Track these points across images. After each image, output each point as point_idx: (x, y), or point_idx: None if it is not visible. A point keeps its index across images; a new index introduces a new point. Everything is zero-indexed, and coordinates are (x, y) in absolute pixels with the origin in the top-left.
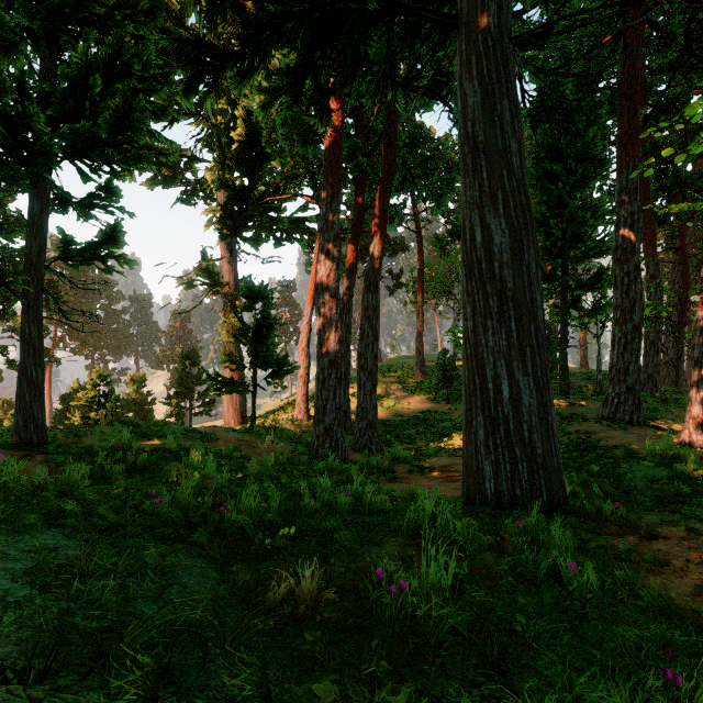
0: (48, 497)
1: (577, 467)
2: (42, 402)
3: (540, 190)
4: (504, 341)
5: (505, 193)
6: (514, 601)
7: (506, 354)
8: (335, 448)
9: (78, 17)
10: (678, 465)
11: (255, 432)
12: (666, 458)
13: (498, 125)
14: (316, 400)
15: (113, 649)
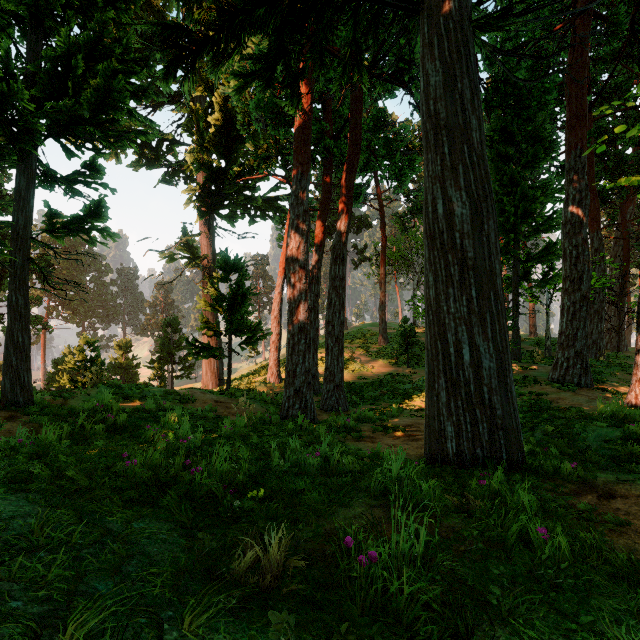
0: (20, 459)
1: (531, 427)
2: (28, 366)
3: (494, 170)
4: (465, 307)
5: (466, 167)
6: (485, 568)
7: (467, 320)
8: (304, 409)
9: (62, 2)
10: (630, 425)
11: (230, 393)
12: (617, 419)
13: (458, 103)
14: (287, 364)
15: (54, 639)
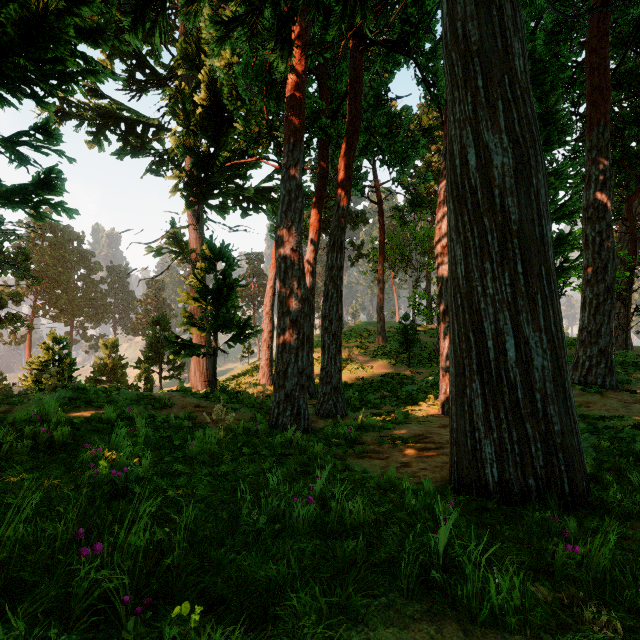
0: None
1: None
2: None
3: None
4: (508, 287)
5: (507, 103)
6: None
7: (511, 303)
8: (297, 416)
9: None
10: None
11: (215, 397)
12: None
13: (496, 20)
14: (277, 363)
15: None
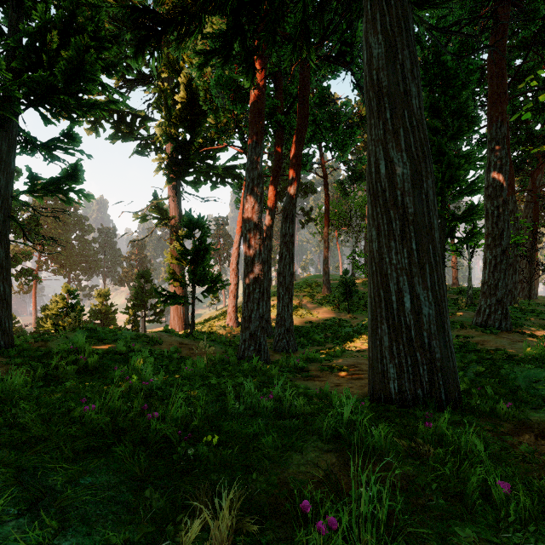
0: None
1: (462, 367)
2: (9, 312)
3: None
4: (406, 259)
5: (406, 131)
6: (448, 527)
7: (408, 270)
8: (259, 350)
9: None
10: None
11: (194, 336)
12: (542, 360)
13: (399, 72)
14: (243, 310)
15: None
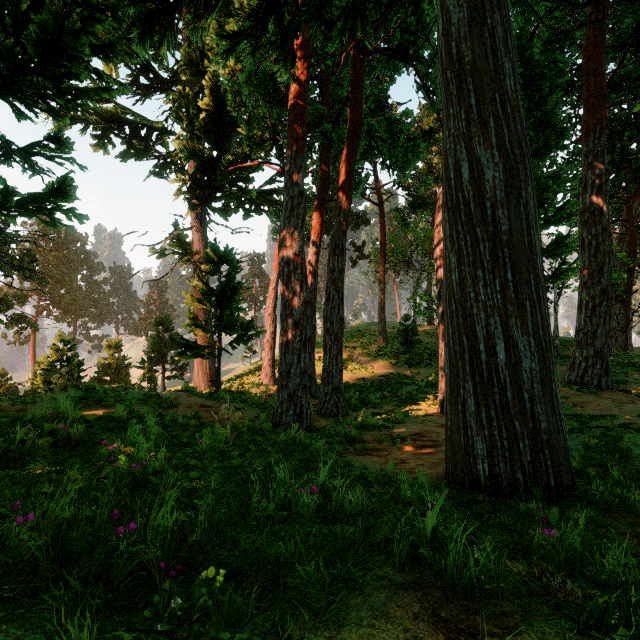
0: None
1: None
2: None
3: None
4: (499, 293)
5: (498, 121)
6: None
7: (502, 309)
8: (300, 415)
9: None
10: None
11: (219, 396)
12: None
13: (488, 42)
14: (280, 364)
15: None
